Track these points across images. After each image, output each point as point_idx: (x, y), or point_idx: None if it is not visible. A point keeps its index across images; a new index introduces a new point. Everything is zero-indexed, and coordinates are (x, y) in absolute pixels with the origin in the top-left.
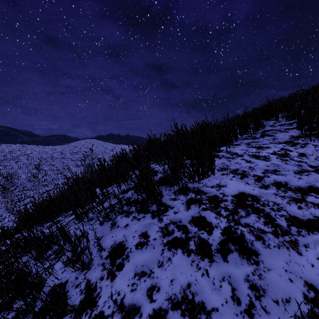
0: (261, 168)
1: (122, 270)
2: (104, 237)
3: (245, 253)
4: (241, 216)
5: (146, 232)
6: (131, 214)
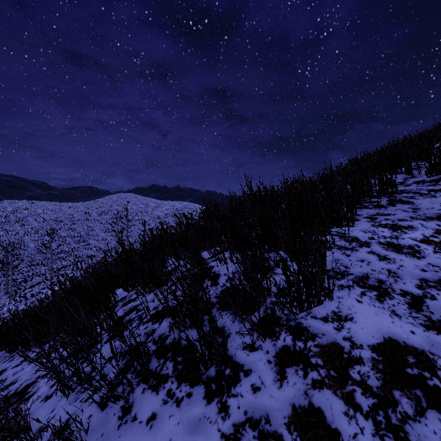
0: (412, 274)
1: None
2: None
3: None
4: (406, 416)
5: None
6: (164, 384)
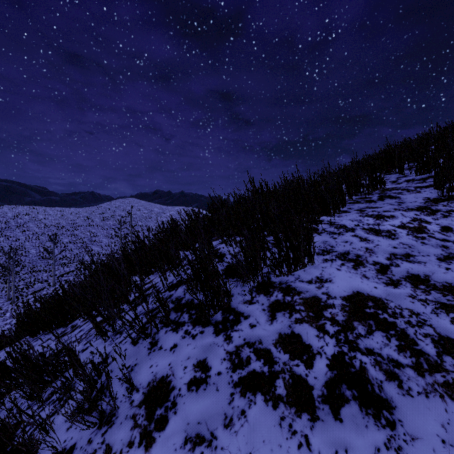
0: (384, 250)
1: (164, 430)
2: (138, 366)
3: (371, 406)
4: (360, 335)
5: (205, 360)
6: (182, 327)
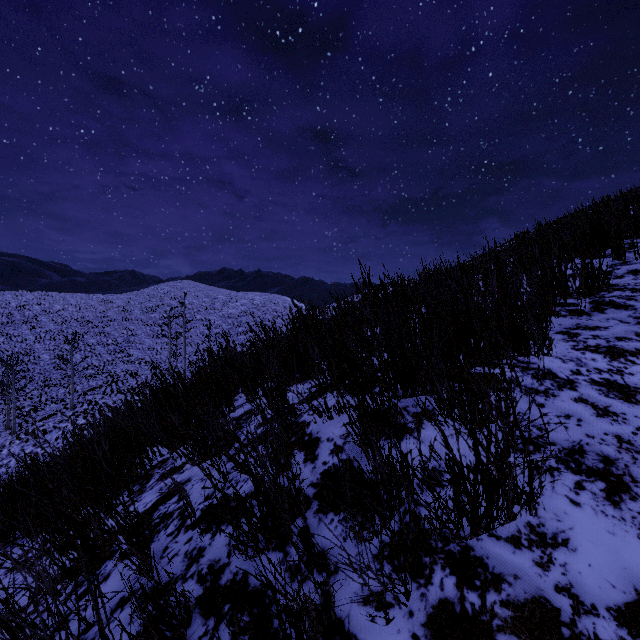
0: None
1: None
2: None
3: None
4: None
5: None
6: None
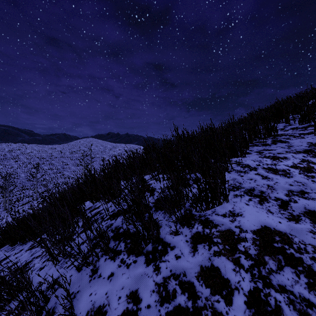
0: (283, 187)
1: None
2: (79, 294)
3: None
4: (271, 270)
5: (136, 291)
6: (118, 255)
